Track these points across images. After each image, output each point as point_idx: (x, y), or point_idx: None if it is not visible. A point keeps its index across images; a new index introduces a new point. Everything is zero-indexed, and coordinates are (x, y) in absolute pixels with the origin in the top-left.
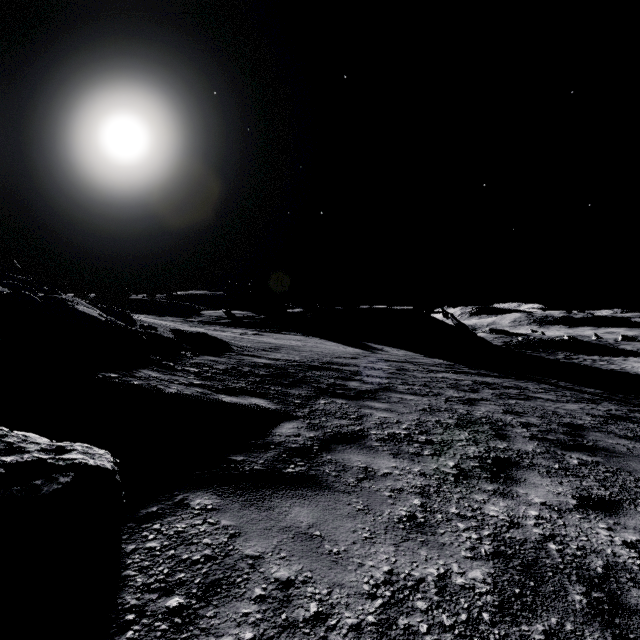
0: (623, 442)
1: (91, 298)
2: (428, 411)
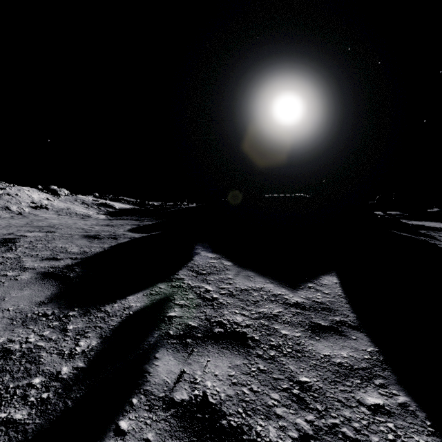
0: None
1: None
2: None
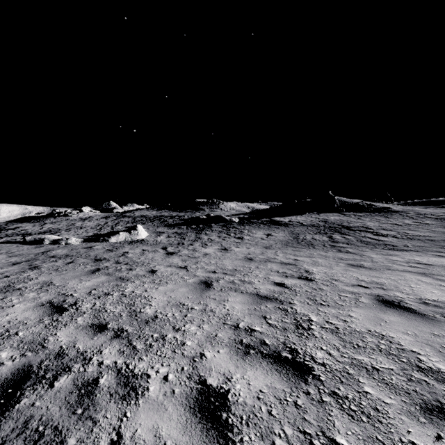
0: (403, 216)
1: (416, 201)
2: (386, 214)
